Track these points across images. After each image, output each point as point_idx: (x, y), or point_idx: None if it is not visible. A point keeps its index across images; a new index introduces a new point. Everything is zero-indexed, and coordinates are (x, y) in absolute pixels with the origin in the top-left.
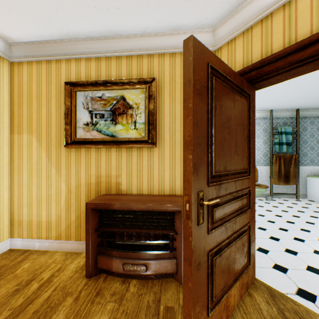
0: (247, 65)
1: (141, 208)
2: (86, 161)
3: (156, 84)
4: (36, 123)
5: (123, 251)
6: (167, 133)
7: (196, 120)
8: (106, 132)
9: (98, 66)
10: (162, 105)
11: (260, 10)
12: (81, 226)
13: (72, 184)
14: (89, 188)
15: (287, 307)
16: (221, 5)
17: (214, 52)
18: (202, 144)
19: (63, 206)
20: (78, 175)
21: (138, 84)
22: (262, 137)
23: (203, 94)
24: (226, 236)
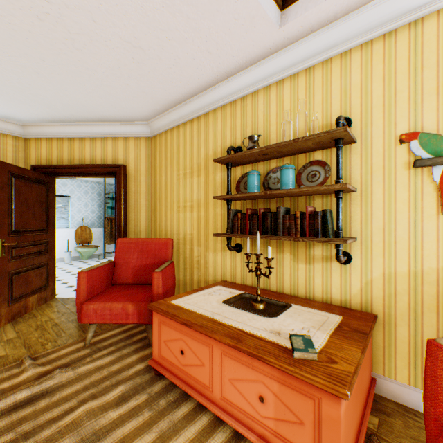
0: (50, 161)
1: None
2: None
3: None
4: None
5: None
6: None
7: (1, 202)
8: None
9: None
10: None
11: (57, 133)
12: None
13: None
14: None
15: (69, 300)
16: (28, 117)
17: (25, 139)
18: (5, 215)
19: None
20: None
21: None
22: (98, 200)
23: (6, 188)
24: (25, 266)
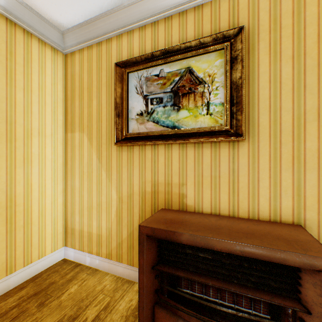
0: None
1: (229, 247)
2: (139, 162)
3: (244, 37)
4: (86, 119)
5: (197, 317)
6: (264, 117)
7: None
8: (165, 122)
9: (154, 34)
10: (254, 70)
11: None
12: (134, 247)
13: (123, 192)
14: (143, 198)
15: None
16: None
17: None
18: None
19: (114, 218)
20: (129, 180)
21: (212, 44)
22: None
23: None
24: None
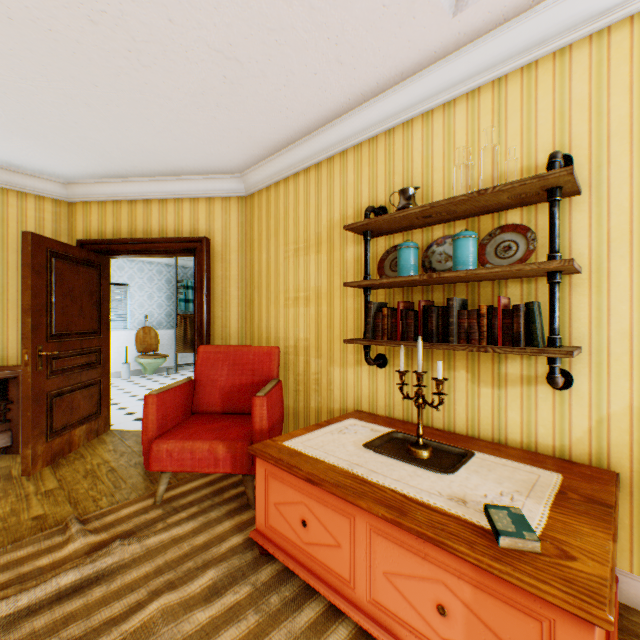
0: (103, 234)
1: None
2: None
3: None
4: None
5: None
6: None
7: (37, 293)
8: None
9: None
10: None
11: (113, 194)
12: None
13: None
14: None
15: (130, 434)
16: (73, 172)
17: (69, 203)
18: (42, 311)
19: None
20: None
21: None
22: (167, 290)
23: (43, 273)
24: (70, 384)
